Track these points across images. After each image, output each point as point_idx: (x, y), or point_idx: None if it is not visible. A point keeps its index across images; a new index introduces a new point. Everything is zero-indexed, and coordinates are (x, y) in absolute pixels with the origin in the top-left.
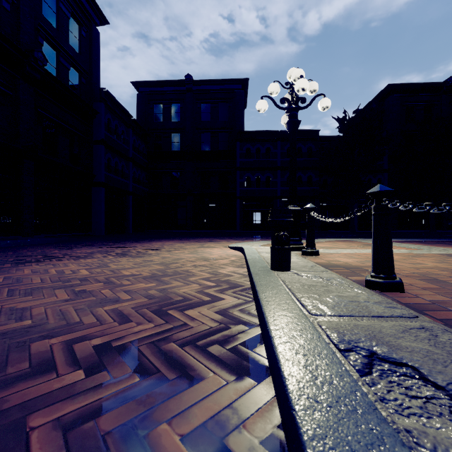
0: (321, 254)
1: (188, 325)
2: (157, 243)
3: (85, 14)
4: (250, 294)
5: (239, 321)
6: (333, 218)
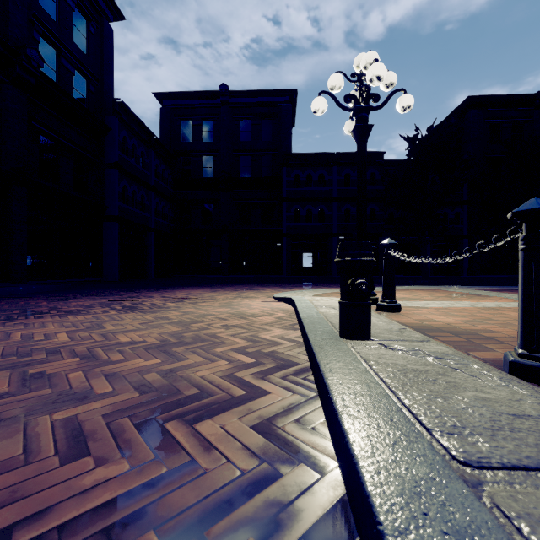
0: (402, 309)
1: (197, 467)
2: (181, 292)
3: (95, 6)
4: (310, 380)
5: (298, 453)
6: (431, 258)
